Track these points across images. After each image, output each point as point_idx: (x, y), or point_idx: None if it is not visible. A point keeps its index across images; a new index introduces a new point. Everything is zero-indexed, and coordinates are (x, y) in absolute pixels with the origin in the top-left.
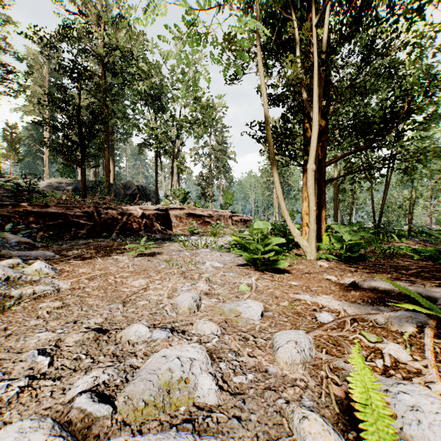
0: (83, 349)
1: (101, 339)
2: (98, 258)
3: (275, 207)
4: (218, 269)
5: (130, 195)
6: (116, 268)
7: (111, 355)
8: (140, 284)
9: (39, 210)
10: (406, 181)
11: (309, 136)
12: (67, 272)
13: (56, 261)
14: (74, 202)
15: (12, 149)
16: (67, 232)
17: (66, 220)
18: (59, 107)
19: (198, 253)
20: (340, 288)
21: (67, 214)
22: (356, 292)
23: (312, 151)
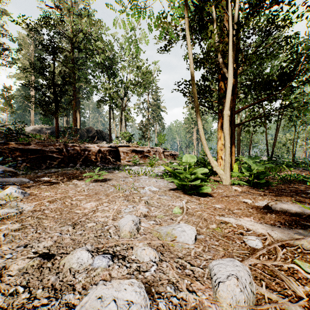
0: (24, 278)
1: (45, 266)
2: (61, 183)
3: (194, 145)
4: (155, 193)
5: (91, 137)
6: (74, 192)
7: (49, 287)
8: (91, 206)
9: (23, 147)
10: (291, 126)
11: (223, 91)
12: (35, 195)
13: (29, 186)
14: (50, 142)
15: (7, 104)
16: (43, 163)
17: (43, 154)
18: (39, 72)
19: (139, 179)
20: (256, 210)
21: (44, 150)
22: (271, 214)
23: (227, 100)
